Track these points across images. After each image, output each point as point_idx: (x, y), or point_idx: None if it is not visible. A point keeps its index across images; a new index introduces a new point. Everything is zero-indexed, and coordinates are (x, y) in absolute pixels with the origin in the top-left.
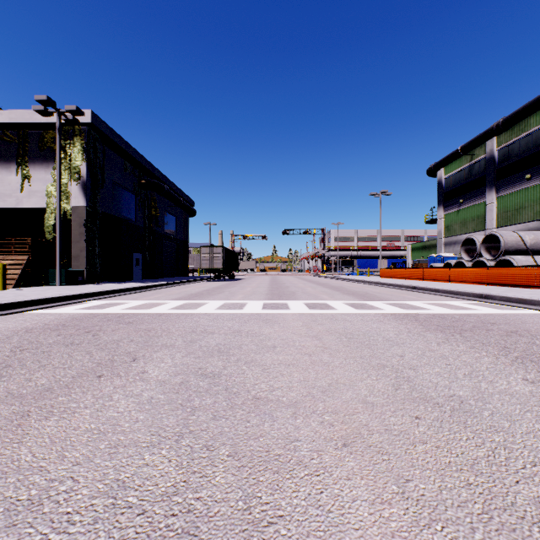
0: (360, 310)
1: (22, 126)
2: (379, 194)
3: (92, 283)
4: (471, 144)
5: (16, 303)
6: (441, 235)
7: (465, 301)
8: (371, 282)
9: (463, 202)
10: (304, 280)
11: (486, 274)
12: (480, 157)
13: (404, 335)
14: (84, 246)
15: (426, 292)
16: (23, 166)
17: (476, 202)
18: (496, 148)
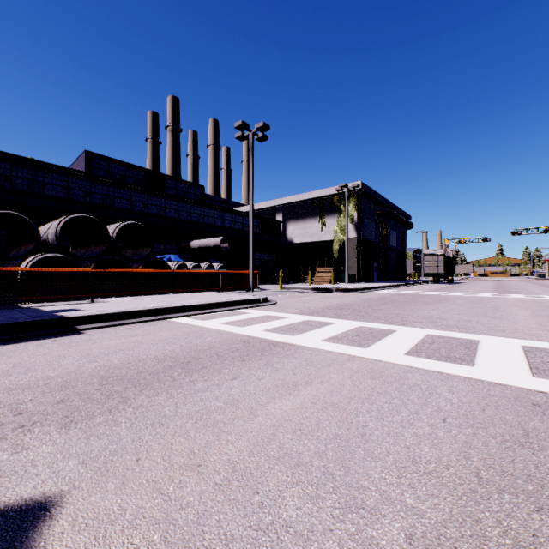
0: None
1: (323, 197)
2: None
3: (359, 282)
4: None
5: (365, 288)
6: None
7: None
8: None
9: None
10: (538, 285)
11: None
12: None
13: None
14: (355, 261)
15: None
16: (322, 218)
17: None
18: None
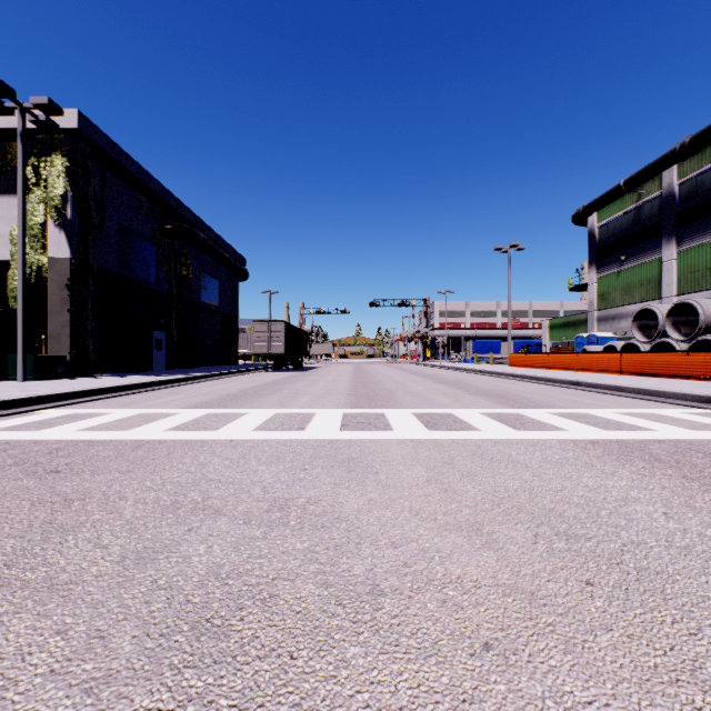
0: (524, 432)
1: None
2: (507, 248)
3: (81, 375)
4: (640, 176)
5: None
6: (593, 307)
7: (685, 409)
8: (502, 373)
9: (626, 259)
10: (401, 370)
11: (685, 362)
12: (652, 195)
13: (694, 520)
14: (68, 320)
15: (601, 391)
16: None
17: (646, 260)
18: (677, 182)
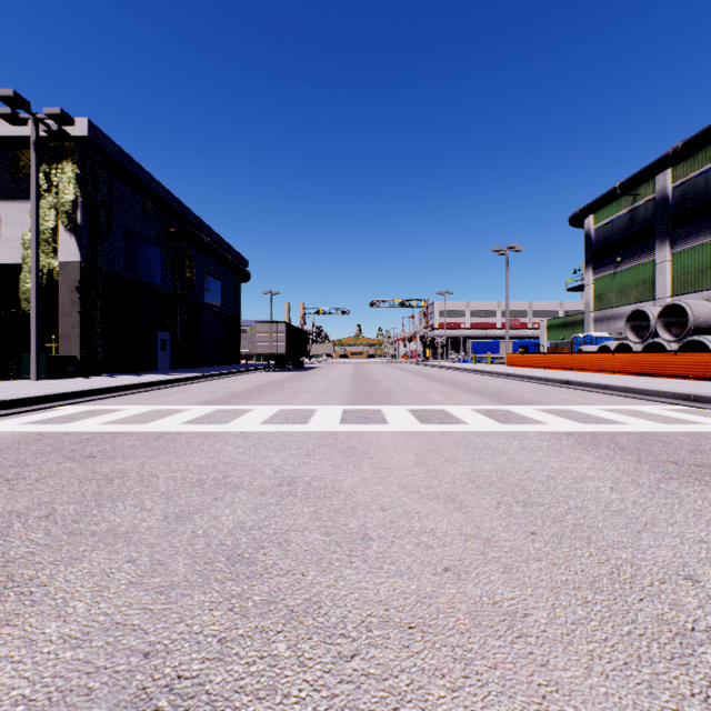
0: (508, 426)
1: None
2: (505, 250)
3: (90, 375)
4: (635, 180)
5: None
6: (590, 308)
7: (664, 406)
8: (498, 373)
9: (622, 261)
10: (400, 370)
11: (672, 362)
12: (647, 198)
13: (633, 493)
14: (78, 321)
15: (590, 389)
16: None
17: (640, 262)
18: (671, 185)
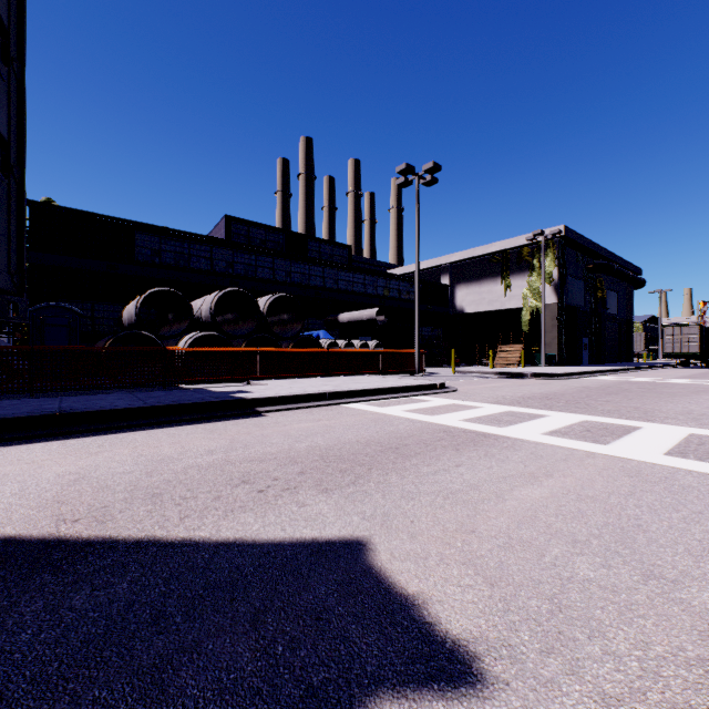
0: None
1: (506, 250)
2: None
3: (561, 365)
4: None
5: (573, 373)
6: None
7: None
8: None
9: None
10: None
11: None
12: None
13: None
14: (555, 335)
15: None
16: (505, 278)
17: None
18: None
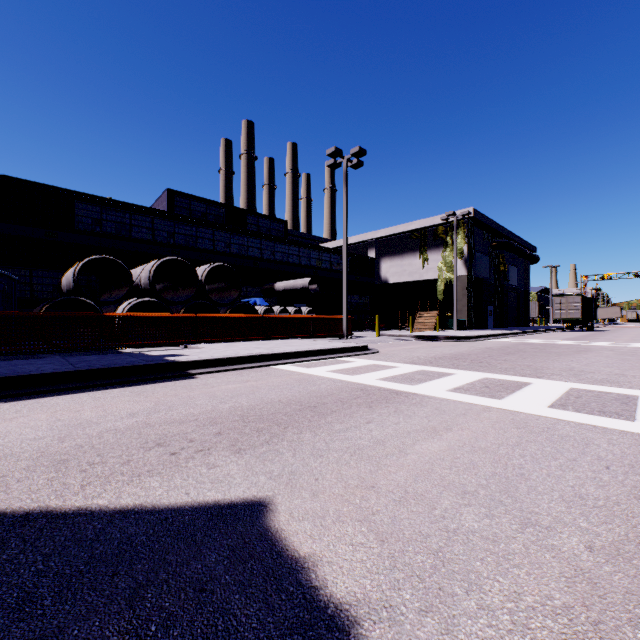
0: None
1: (424, 228)
2: None
3: (470, 329)
4: None
5: (479, 336)
6: None
7: None
8: None
9: None
10: None
11: None
12: None
13: None
14: (465, 303)
15: None
16: (423, 253)
17: None
18: None
